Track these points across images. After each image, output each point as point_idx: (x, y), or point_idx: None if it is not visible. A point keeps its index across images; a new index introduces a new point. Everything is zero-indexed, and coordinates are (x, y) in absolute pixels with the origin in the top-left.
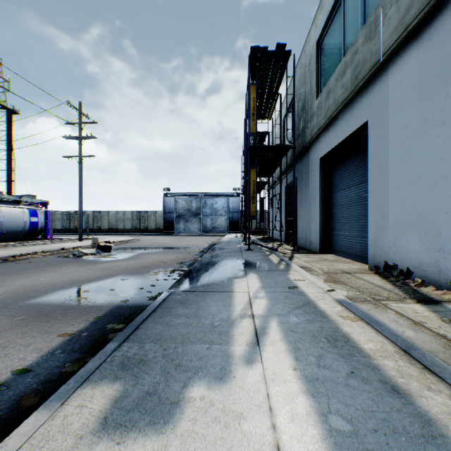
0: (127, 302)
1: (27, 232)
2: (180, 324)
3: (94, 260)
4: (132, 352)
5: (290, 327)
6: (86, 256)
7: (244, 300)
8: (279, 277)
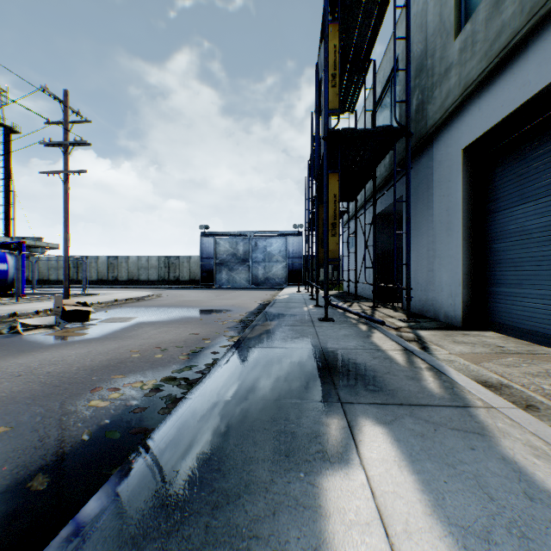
0: None
1: None
2: None
3: (34, 341)
4: None
5: None
6: (31, 332)
7: None
8: (482, 465)
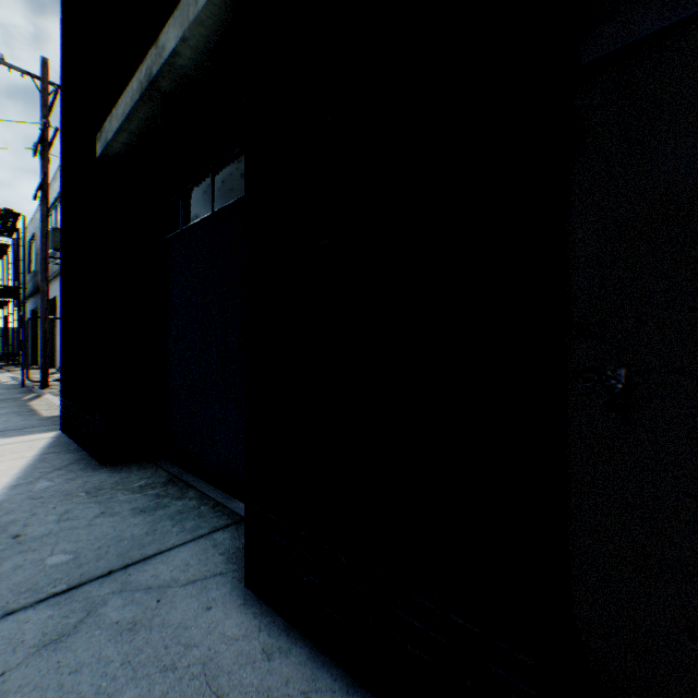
0: None
1: None
2: None
3: None
4: None
5: None
6: None
7: None
8: None
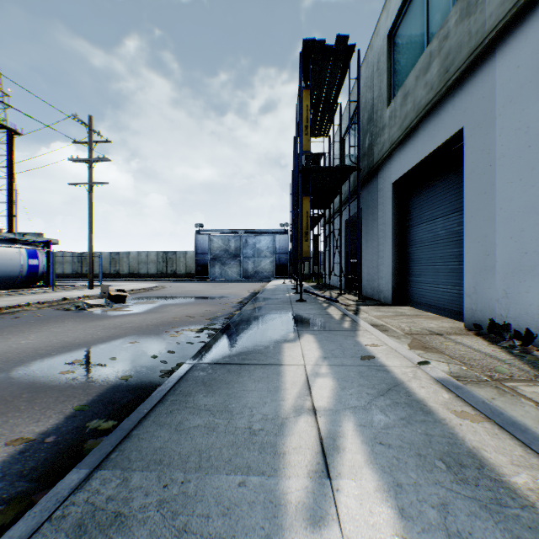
0: (129, 379)
1: (24, 278)
2: (199, 427)
3: (101, 314)
4: (106, 494)
5: (377, 434)
6: (92, 309)
7: (298, 380)
8: (345, 341)
